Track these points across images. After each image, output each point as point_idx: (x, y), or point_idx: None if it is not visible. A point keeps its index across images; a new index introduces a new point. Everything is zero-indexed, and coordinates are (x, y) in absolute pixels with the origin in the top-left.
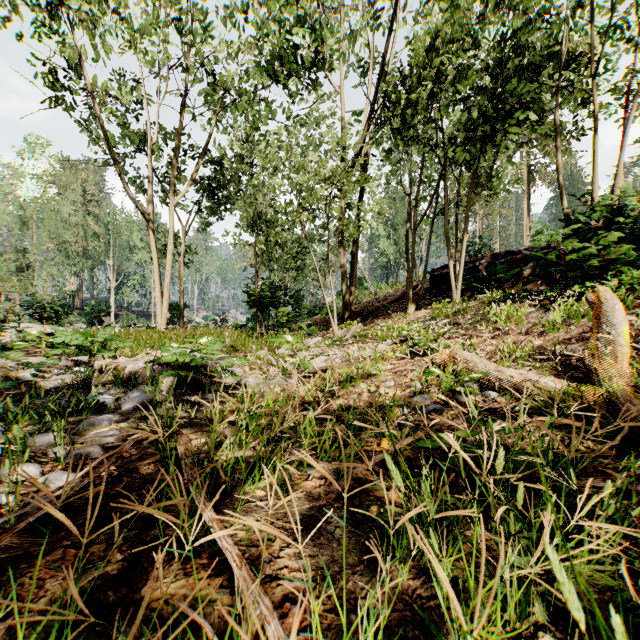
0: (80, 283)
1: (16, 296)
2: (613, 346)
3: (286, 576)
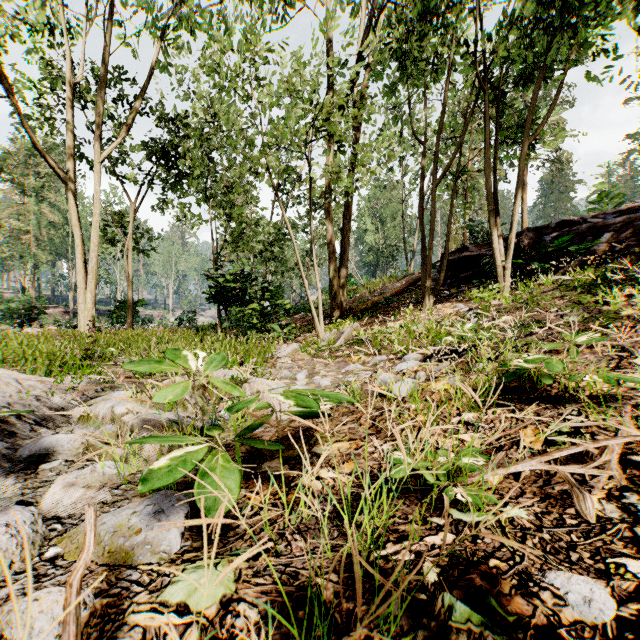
0: (32, 278)
1: None
2: None
3: None
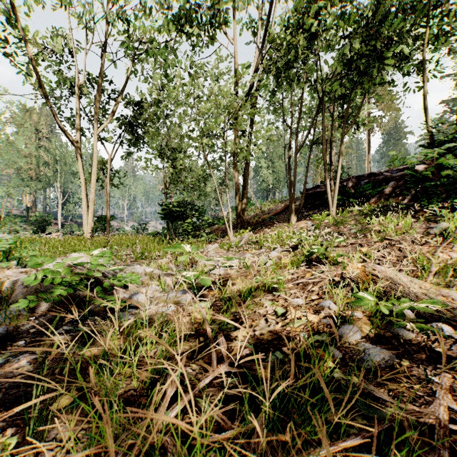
0: (33, 200)
1: None
2: None
3: None
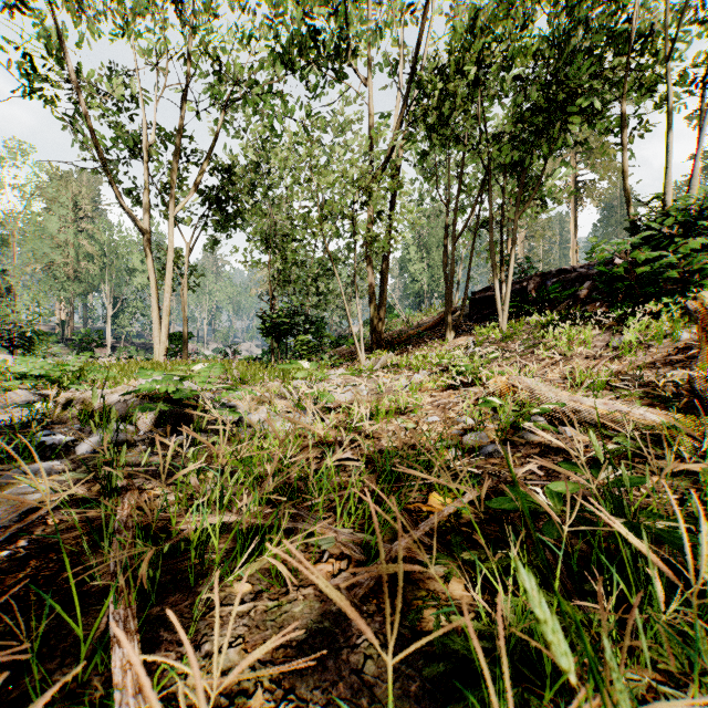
0: (71, 310)
1: None
2: None
3: None
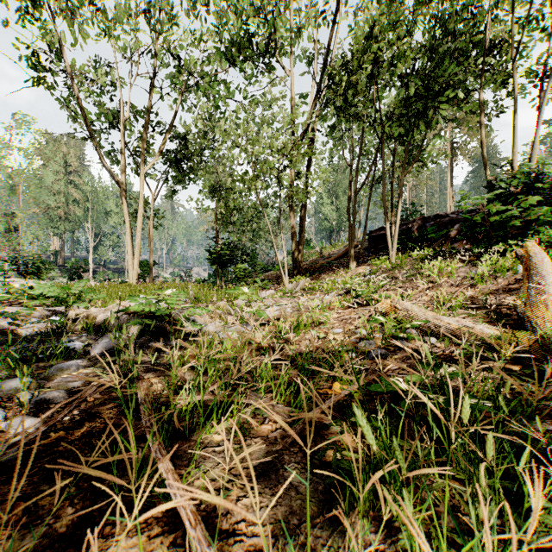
0: (62, 243)
1: (5, 254)
2: (543, 295)
3: (243, 531)
